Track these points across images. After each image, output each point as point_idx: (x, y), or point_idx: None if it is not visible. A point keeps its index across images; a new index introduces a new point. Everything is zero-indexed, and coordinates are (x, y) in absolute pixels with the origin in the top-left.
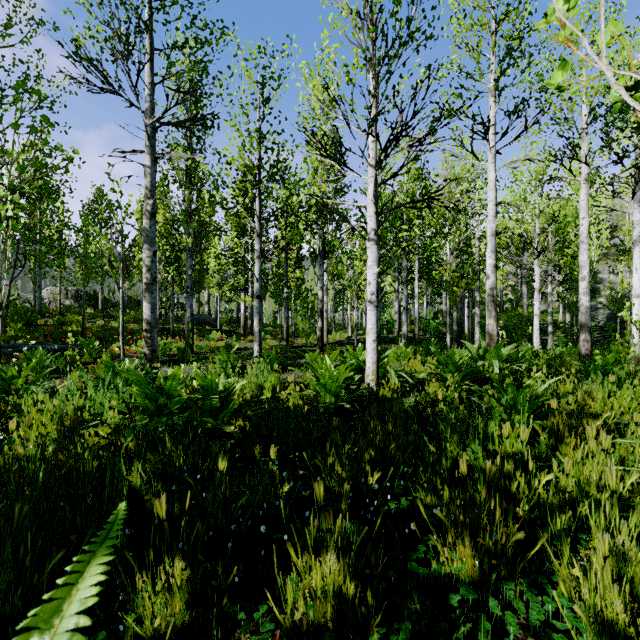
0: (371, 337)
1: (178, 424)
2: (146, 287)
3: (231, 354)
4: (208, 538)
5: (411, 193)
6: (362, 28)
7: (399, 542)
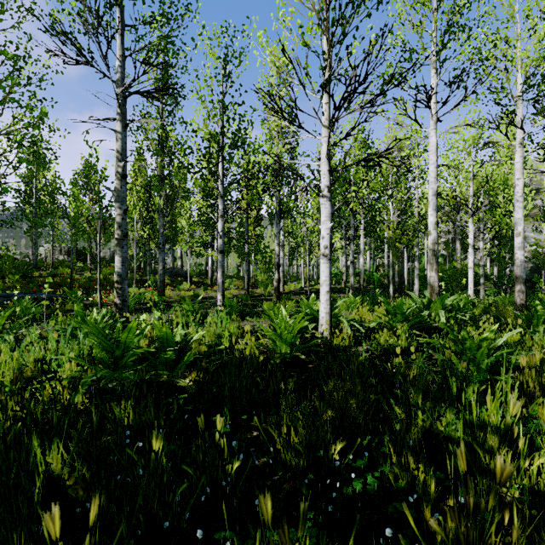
0: (324, 288)
1: (127, 381)
2: (117, 242)
3: (196, 303)
4: (135, 542)
5: (358, 160)
6: None
7: None
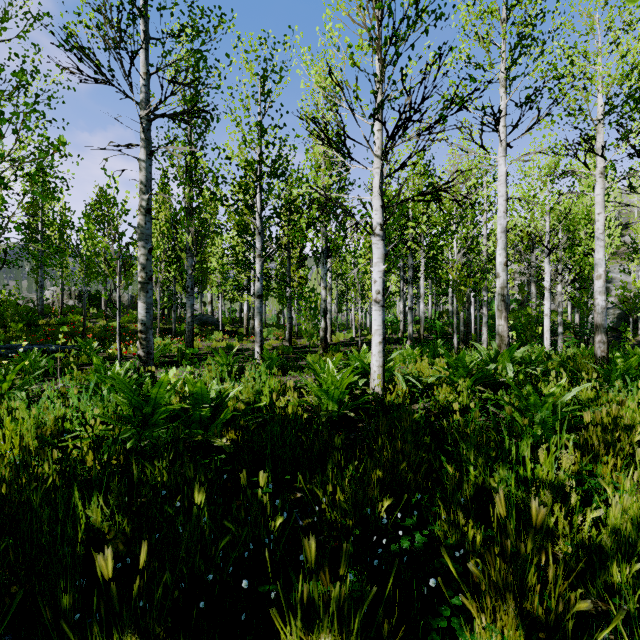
0: (377, 339)
1: (160, 439)
2: (141, 286)
3: (230, 356)
4: (179, 593)
5: (417, 190)
6: (367, 7)
7: (418, 606)
